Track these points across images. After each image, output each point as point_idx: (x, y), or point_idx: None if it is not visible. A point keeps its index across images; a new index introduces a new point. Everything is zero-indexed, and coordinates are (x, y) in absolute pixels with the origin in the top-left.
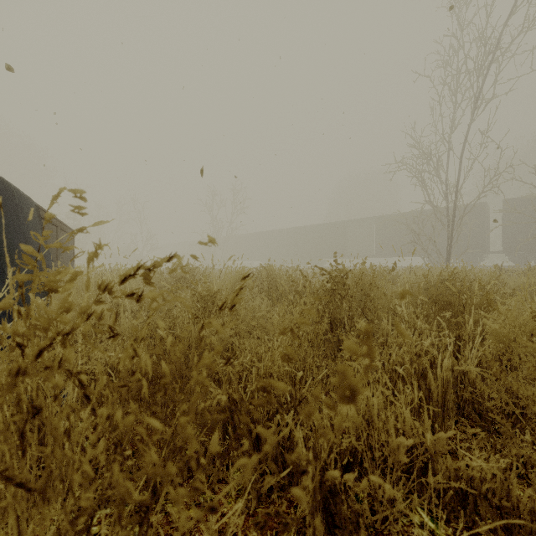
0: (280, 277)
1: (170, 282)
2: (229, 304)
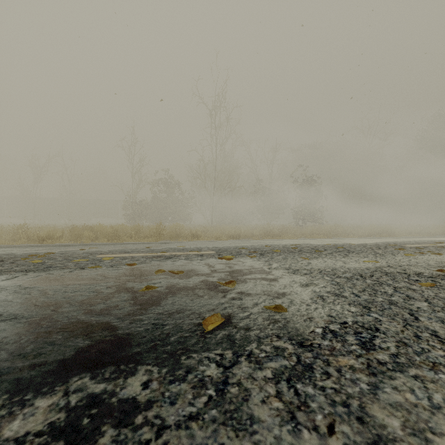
0: None
1: None
2: None
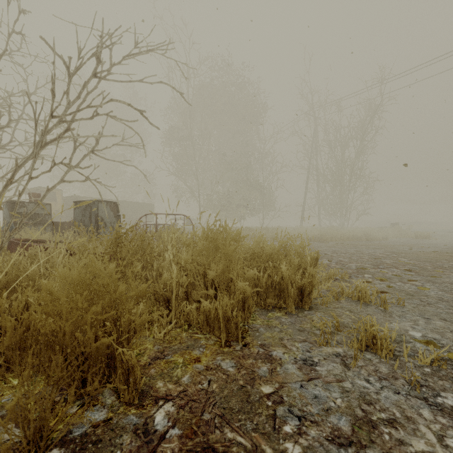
0: None
1: None
2: None
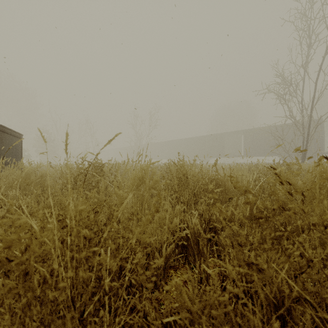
0: (193, 174)
1: (67, 179)
2: (123, 219)
